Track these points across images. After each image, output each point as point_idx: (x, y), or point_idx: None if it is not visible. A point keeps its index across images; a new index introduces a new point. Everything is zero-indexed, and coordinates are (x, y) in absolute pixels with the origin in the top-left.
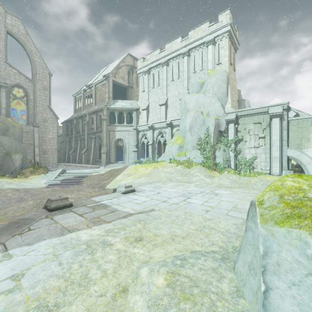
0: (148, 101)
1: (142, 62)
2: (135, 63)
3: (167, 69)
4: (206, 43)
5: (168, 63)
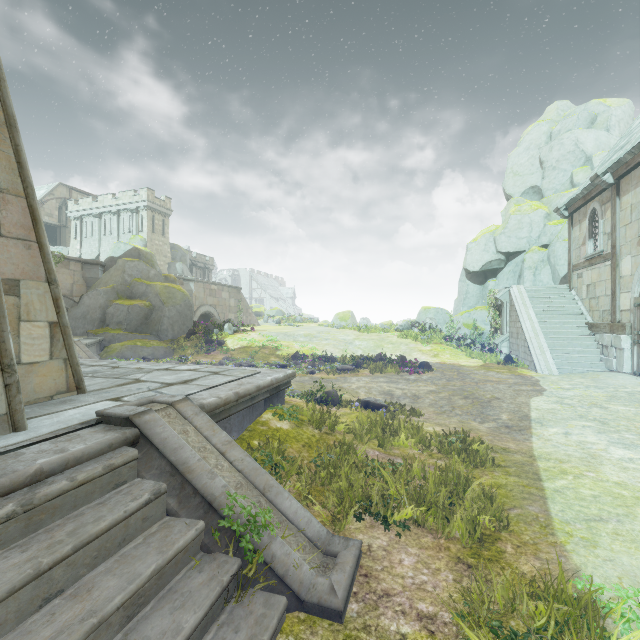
0: (81, 251)
1: (73, 205)
2: (72, 194)
3: (101, 222)
4: (130, 210)
5: (101, 216)
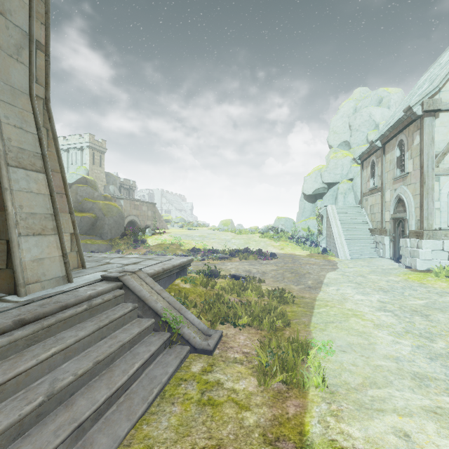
0: None
1: None
2: None
3: None
4: (77, 149)
5: None
